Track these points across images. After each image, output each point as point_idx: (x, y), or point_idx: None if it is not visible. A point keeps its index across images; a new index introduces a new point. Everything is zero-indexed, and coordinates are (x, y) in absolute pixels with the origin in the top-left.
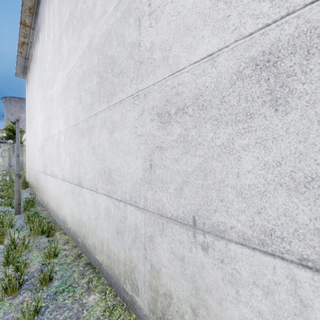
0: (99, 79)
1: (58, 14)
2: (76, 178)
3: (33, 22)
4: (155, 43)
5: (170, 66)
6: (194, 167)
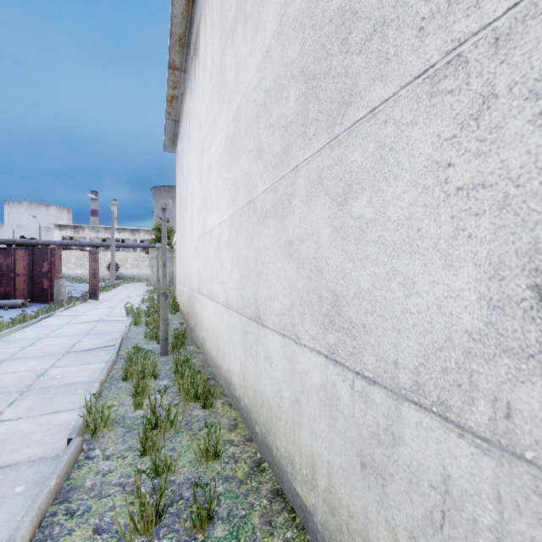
0: (305, 85)
1: (219, 18)
2: (251, 306)
3: (185, 60)
4: None
5: None
6: None
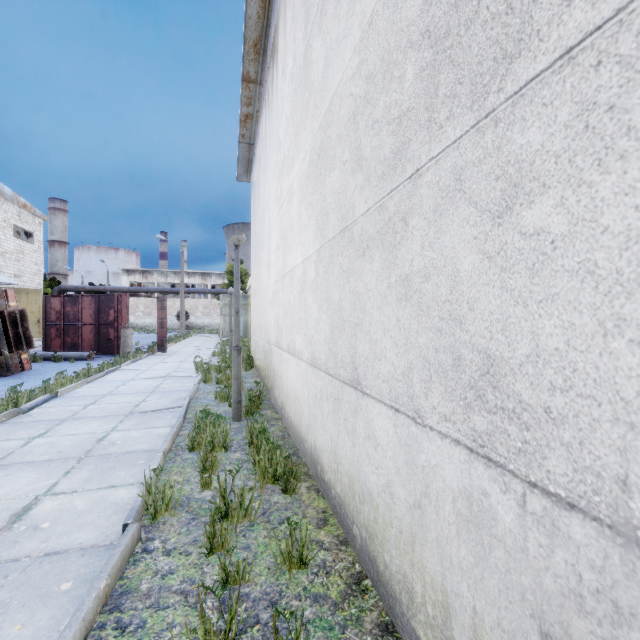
0: (431, 50)
1: (303, 4)
2: (346, 366)
3: (260, 70)
4: None
5: None
6: None
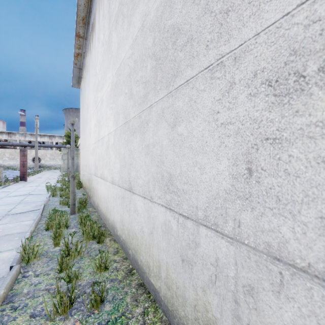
0: (155, 62)
1: (108, 12)
2: (126, 182)
3: (86, 32)
4: None
5: None
6: None
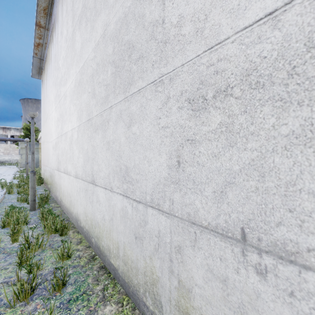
0: (115, 68)
1: (71, 10)
2: (90, 175)
3: (48, 23)
4: (185, 15)
5: (206, 39)
6: (244, 164)
